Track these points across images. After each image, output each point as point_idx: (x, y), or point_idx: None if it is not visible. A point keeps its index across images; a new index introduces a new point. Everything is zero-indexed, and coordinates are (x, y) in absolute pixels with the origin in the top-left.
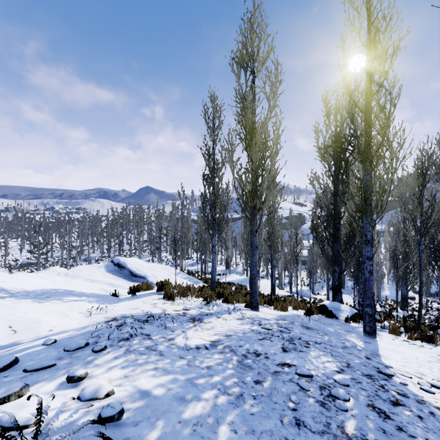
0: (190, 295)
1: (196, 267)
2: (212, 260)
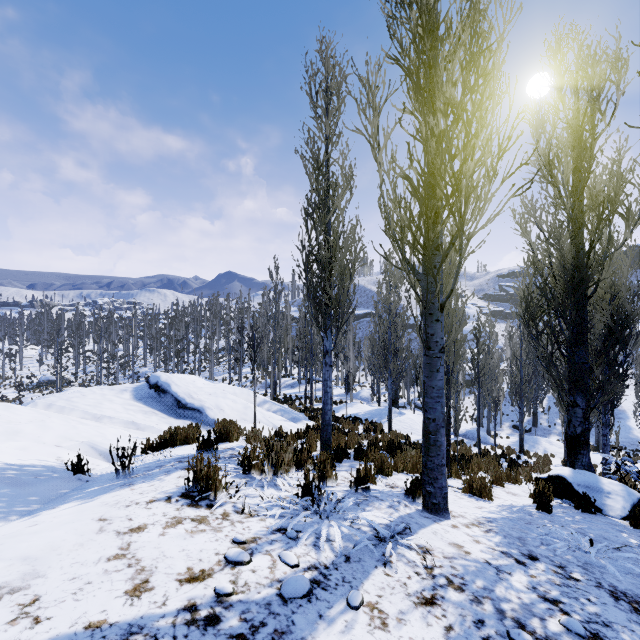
0: (271, 470)
1: (297, 389)
2: (325, 381)
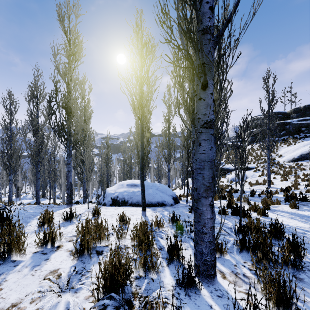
0: None
1: None
2: (10, 188)
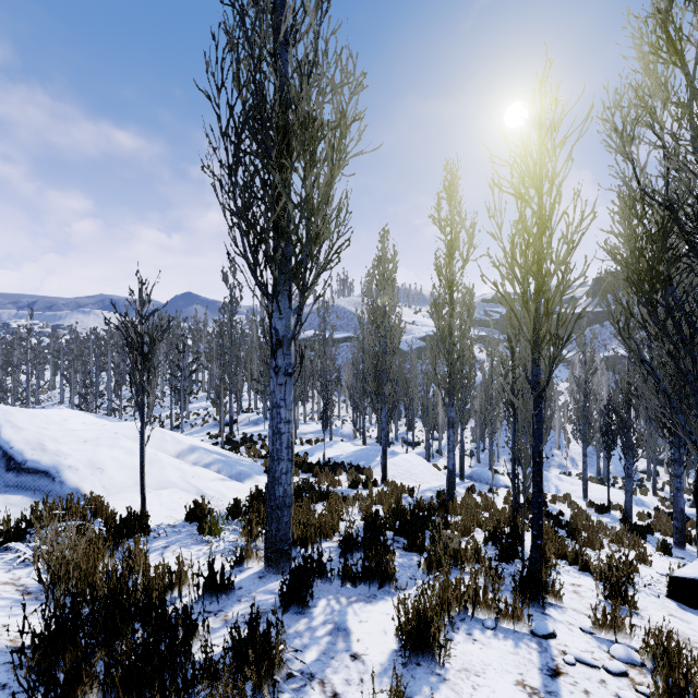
0: None
1: (263, 426)
2: (274, 409)
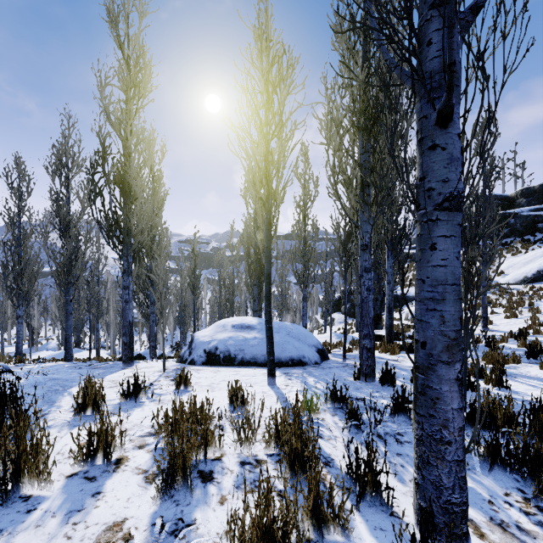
0: None
1: None
2: (18, 332)
